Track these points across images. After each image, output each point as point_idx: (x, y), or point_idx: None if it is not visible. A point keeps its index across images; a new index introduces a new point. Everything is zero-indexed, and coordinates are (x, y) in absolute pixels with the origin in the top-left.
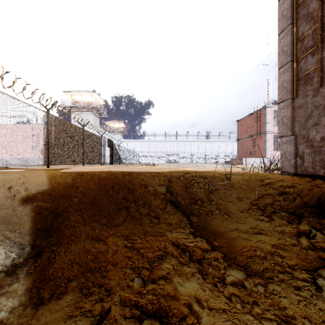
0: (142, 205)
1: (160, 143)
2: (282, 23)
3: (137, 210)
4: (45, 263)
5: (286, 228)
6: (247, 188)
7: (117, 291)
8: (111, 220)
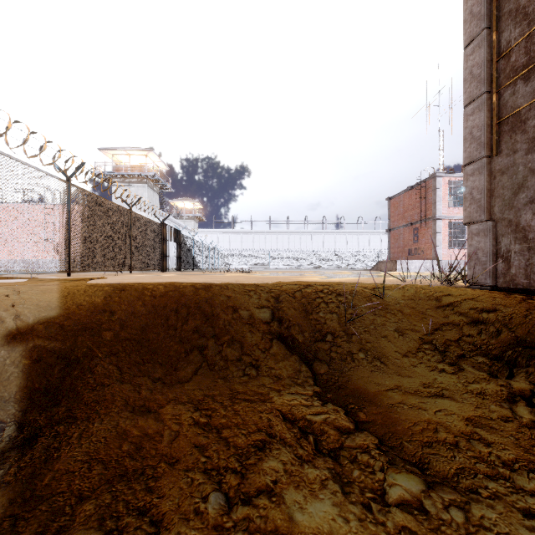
0: (228, 343)
1: (261, 236)
2: (470, 27)
3: (220, 352)
4: (38, 462)
5: (488, 386)
6: (412, 313)
7: (174, 525)
8: (172, 370)
